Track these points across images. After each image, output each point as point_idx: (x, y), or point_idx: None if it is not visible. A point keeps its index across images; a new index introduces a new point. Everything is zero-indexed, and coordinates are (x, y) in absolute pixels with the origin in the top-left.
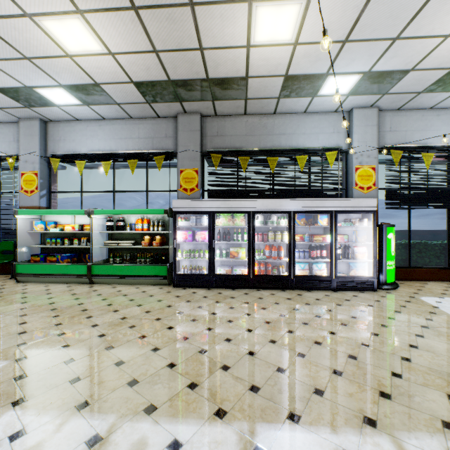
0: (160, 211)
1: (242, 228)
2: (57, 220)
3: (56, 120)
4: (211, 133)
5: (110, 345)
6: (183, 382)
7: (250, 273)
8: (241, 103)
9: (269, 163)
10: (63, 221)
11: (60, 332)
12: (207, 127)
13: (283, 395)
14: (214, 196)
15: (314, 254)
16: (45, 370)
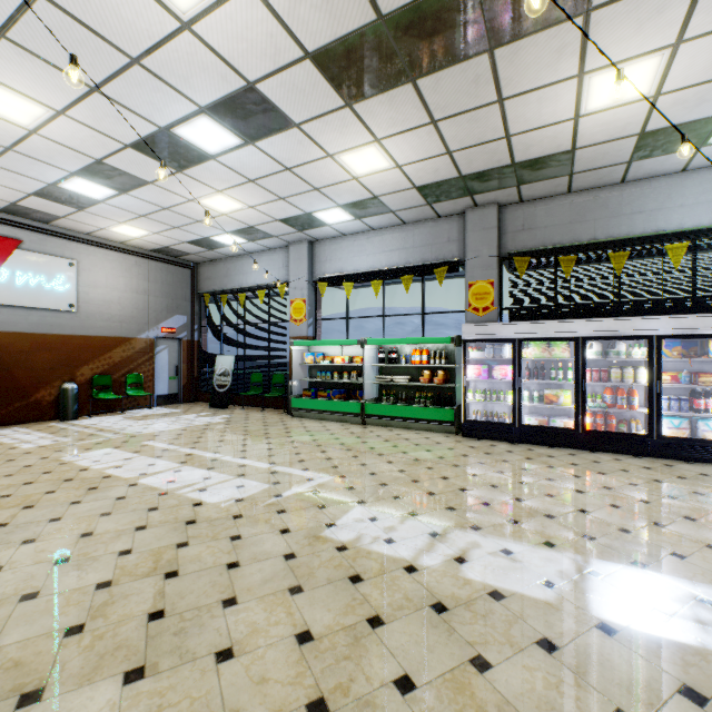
0: (445, 339)
1: (565, 361)
2: (324, 351)
3: (322, 239)
4: (513, 228)
5: (414, 479)
6: (502, 517)
7: (578, 426)
8: (562, 181)
9: (612, 262)
10: (330, 353)
11: (361, 463)
12: (507, 220)
13: (625, 548)
14: (517, 316)
15: (700, 404)
16: (367, 487)
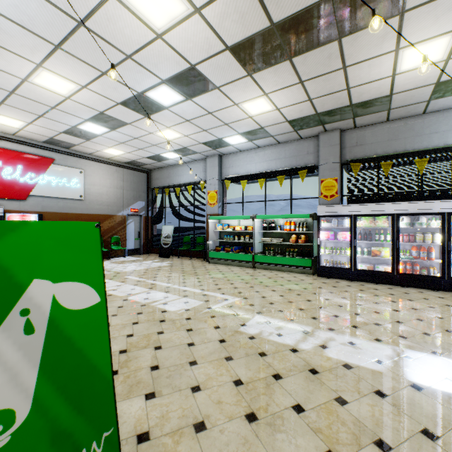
0: (306, 215)
1: (384, 229)
2: (228, 223)
3: (227, 154)
4: (350, 145)
5: (290, 301)
6: (347, 324)
7: (394, 270)
8: (383, 114)
9: (416, 165)
10: (232, 224)
11: (255, 290)
12: (346, 139)
13: (427, 344)
14: (353, 200)
15: None
16: (261, 304)
